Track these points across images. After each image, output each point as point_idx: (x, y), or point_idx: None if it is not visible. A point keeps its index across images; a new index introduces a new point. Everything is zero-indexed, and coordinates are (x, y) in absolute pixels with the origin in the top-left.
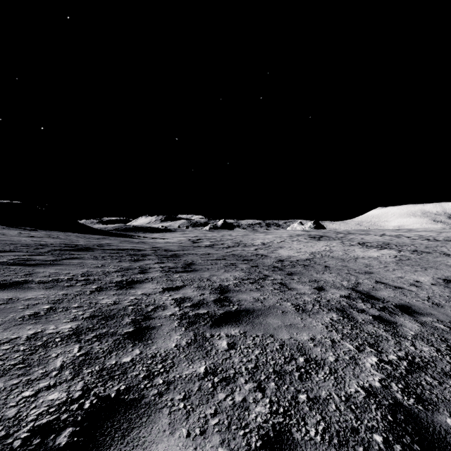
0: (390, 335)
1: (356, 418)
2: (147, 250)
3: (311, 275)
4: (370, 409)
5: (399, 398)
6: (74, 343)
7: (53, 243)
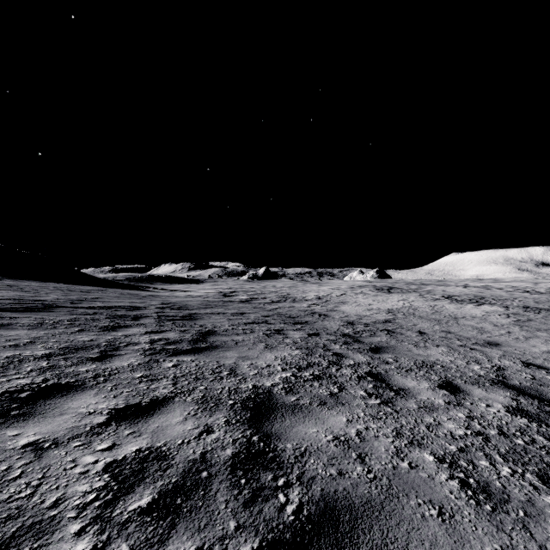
0: None
1: None
2: (150, 308)
3: (409, 352)
4: None
5: None
6: None
7: None
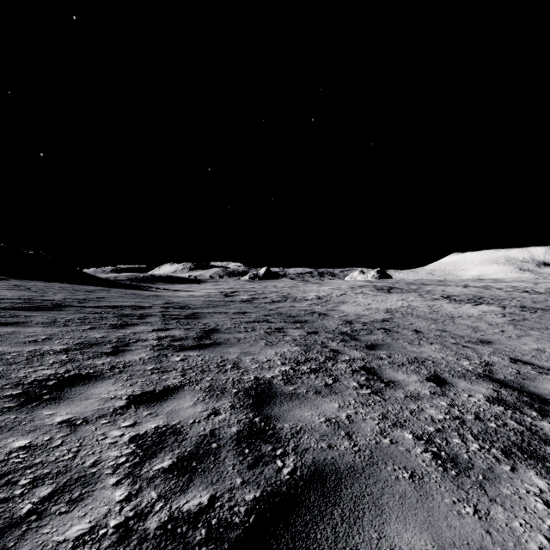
0: None
1: None
2: (154, 307)
3: (404, 349)
4: None
5: None
6: None
7: (7, 297)
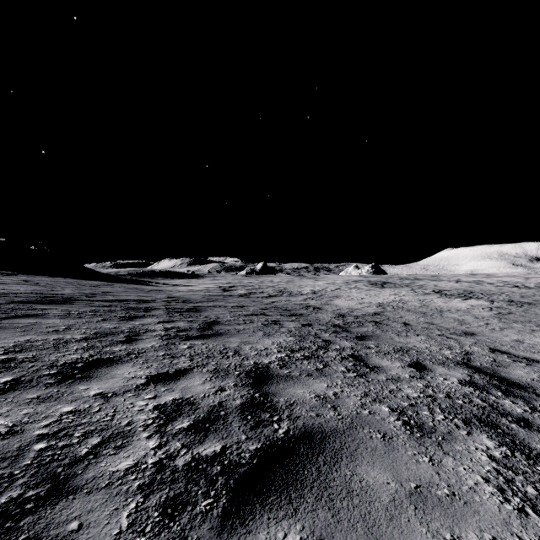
0: None
1: None
2: (157, 301)
3: (391, 340)
4: None
5: None
6: None
7: (20, 292)
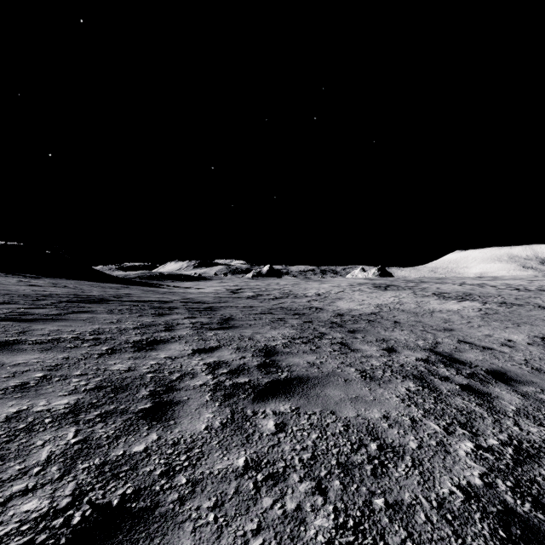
0: (485, 411)
1: (455, 534)
2: (176, 302)
3: (378, 333)
4: (473, 519)
5: (510, 502)
6: (69, 425)
7: (60, 293)
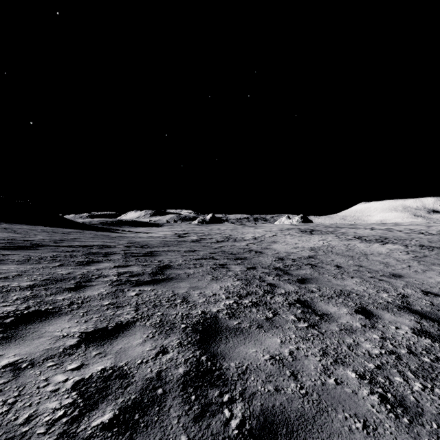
0: None
1: None
2: (118, 246)
3: (330, 282)
4: None
5: None
6: None
7: None
